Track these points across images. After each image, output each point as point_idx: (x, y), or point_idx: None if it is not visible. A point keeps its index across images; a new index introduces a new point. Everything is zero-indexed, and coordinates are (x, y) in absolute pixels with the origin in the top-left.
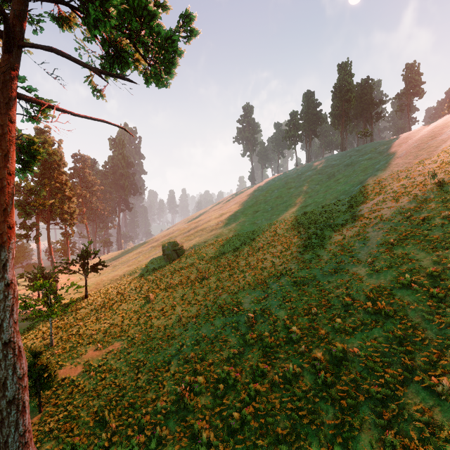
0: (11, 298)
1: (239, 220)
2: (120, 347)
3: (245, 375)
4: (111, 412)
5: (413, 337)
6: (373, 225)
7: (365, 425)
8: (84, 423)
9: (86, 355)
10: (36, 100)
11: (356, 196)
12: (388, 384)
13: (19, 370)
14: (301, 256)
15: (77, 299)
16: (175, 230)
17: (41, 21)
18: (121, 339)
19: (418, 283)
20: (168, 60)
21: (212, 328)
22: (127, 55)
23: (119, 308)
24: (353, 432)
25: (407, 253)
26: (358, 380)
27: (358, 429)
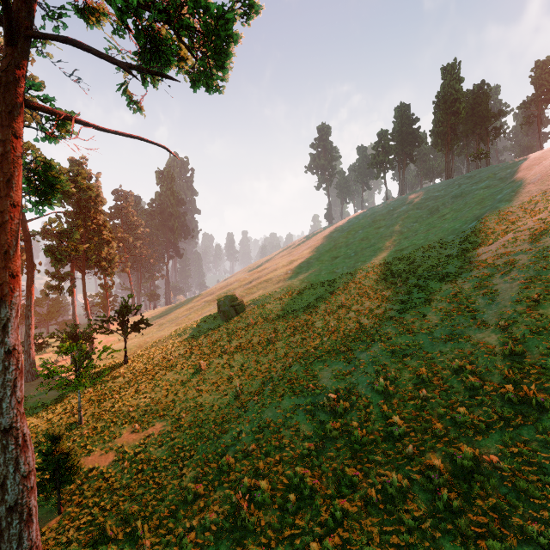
0: (13, 370)
1: (313, 268)
2: (162, 430)
3: (326, 484)
4: (146, 521)
5: None
6: (503, 274)
7: None
8: (111, 535)
9: (121, 438)
10: (50, 109)
11: (472, 236)
12: None
13: (23, 466)
14: (399, 315)
15: (115, 365)
16: (234, 281)
17: (63, 15)
18: (165, 419)
19: None
20: (220, 49)
21: (280, 411)
22: (168, 50)
23: (163, 378)
24: None
25: None
26: (503, 508)
27: None
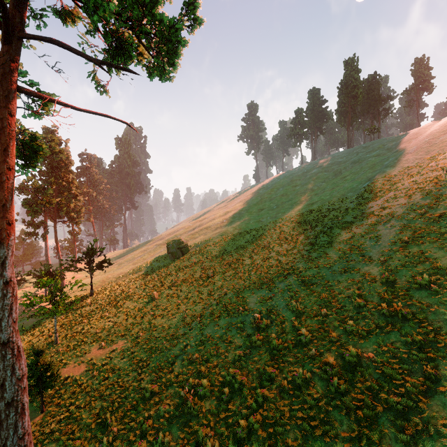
0: (10, 296)
1: (244, 218)
2: (124, 346)
3: (252, 379)
4: (113, 414)
5: (435, 342)
6: (385, 222)
7: (384, 439)
8: (86, 425)
9: (90, 354)
10: (37, 93)
11: (365, 193)
12: (409, 394)
13: (18, 371)
14: (308, 254)
15: (83, 297)
16: (180, 228)
17: (44, 16)
18: (125, 337)
19: (438, 284)
20: (171, 51)
21: (217, 328)
22: (130, 48)
23: (123, 306)
24: (371, 446)
25: (423, 252)
26: (375, 388)
27: (377, 444)
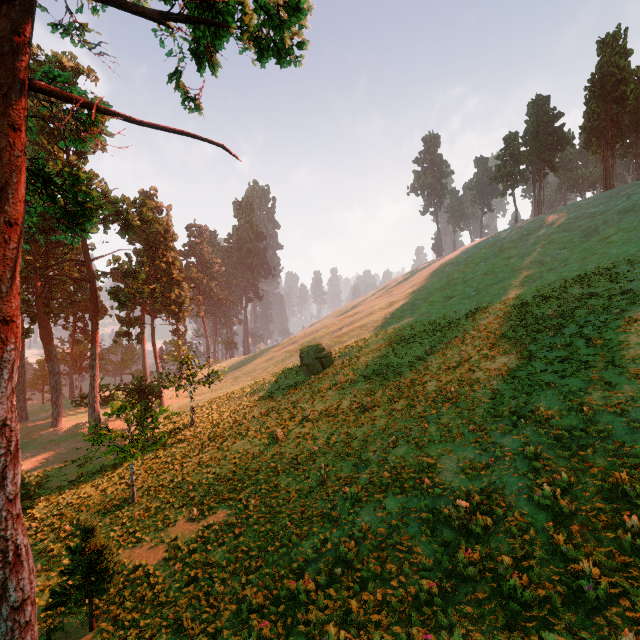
0: (2, 455)
1: (420, 312)
2: (225, 521)
3: None
4: None
5: None
6: None
7: None
8: None
9: (175, 527)
10: (65, 93)
11: None
12: None
13: (14, 594)
14: (560, 380)
15: (183, 425)
16: (320, 327)
17: None
18: (229, 505)
19: None
20: None
21: (381, 515)
22: (224, 7)
23: (231, 448)
24: None
25: None
26: None
27: None
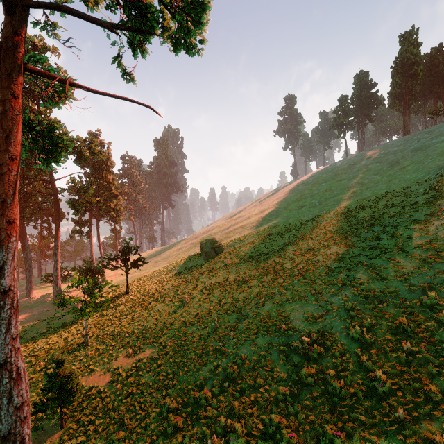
0: (8, 309)
1: (282, 216)
2: (151, 356)
3: (304, 438)
4: None
5: None
6: None
7: None
8: None
9: (117, 361)
10: (47, 73)
11: (438, 184)
12: None
13: (16, 398)
14: (369, 261)
15: (119, 294)
16: (214, 227)
17: (68, 1)
18: (153, 346)
19: None
20: (196, 3)
21: (254, 349)
22: (152, 17)
23: (154, 309)
24: None
25: None
26: None
27: None
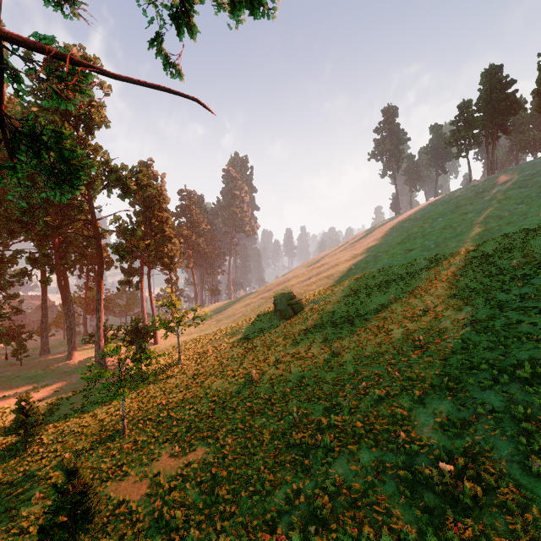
0: None
1: (382, 263)
2: (204, 459)
3: None
4: None
5: None
6: None
7: None
8: None
9: (158, 462)
10: (38, 44)
11: None
12: None
13: None
14: (540, 333)
15: (172, 362)
16: (291, 277)
17: None
18: (208, 443)
19: None
20: None
21: (355, 469)
22: None
23: (211, 386)
24: None
25: None
26: None
27: None
